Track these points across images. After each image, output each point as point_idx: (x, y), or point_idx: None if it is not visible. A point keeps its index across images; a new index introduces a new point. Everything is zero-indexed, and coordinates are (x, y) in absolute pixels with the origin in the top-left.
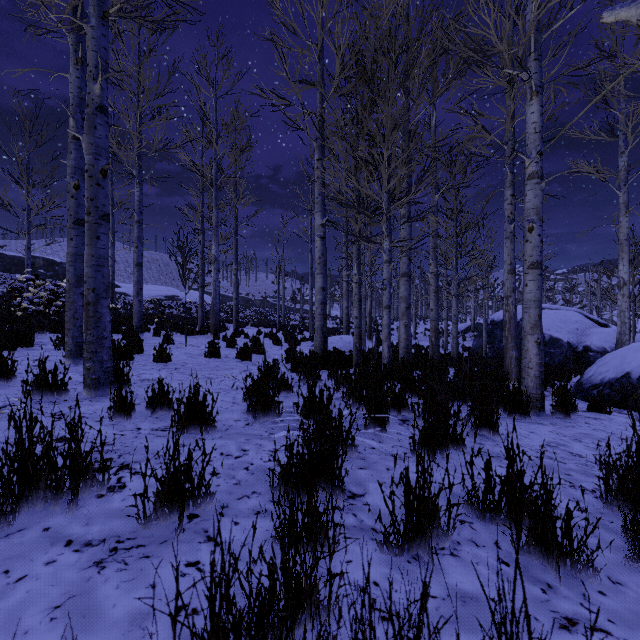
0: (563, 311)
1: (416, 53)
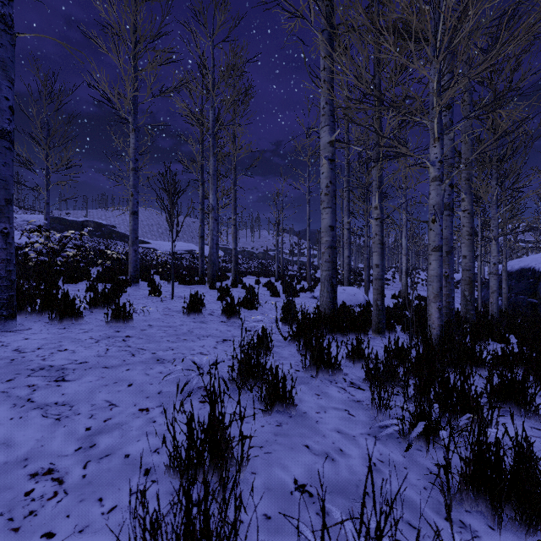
0: None
1: None
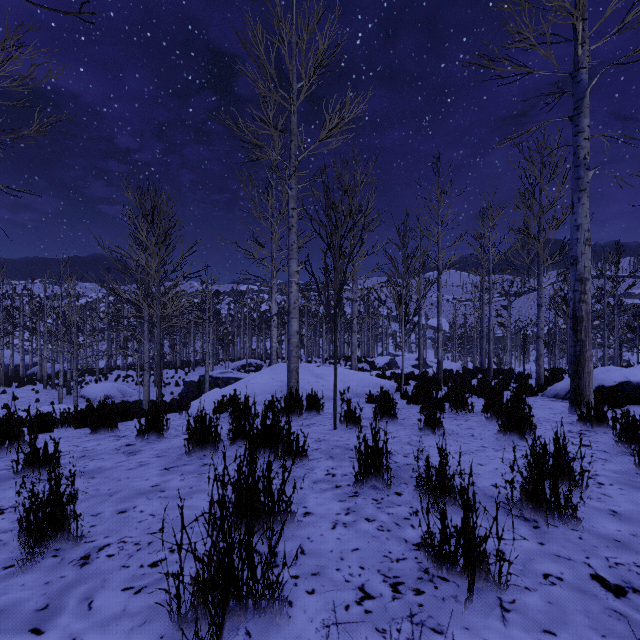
0: (5, 351)
1: None
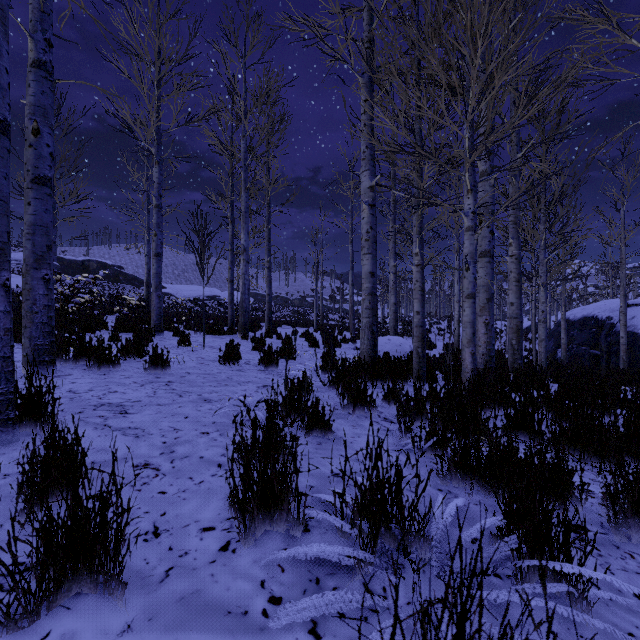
0: None
1: None
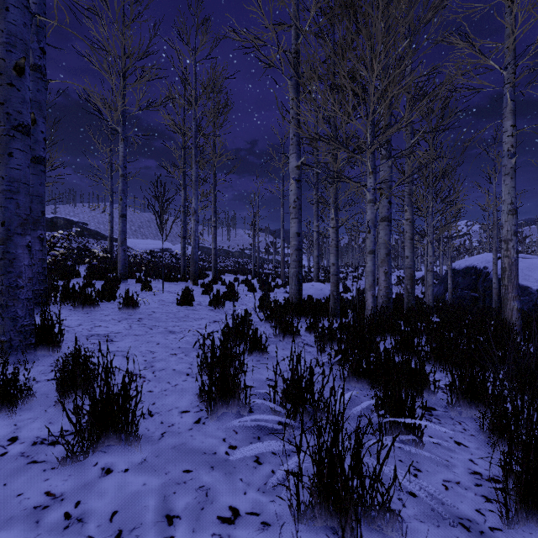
0: (530, 259)
1: None
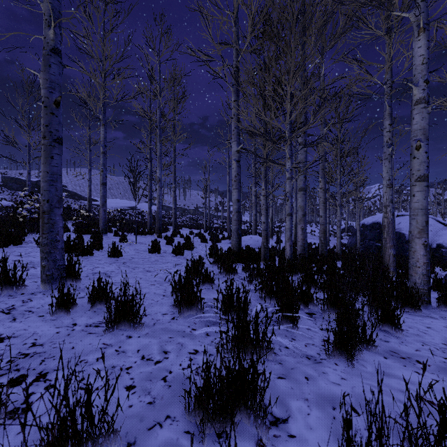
0: None
1: (312, 12)
